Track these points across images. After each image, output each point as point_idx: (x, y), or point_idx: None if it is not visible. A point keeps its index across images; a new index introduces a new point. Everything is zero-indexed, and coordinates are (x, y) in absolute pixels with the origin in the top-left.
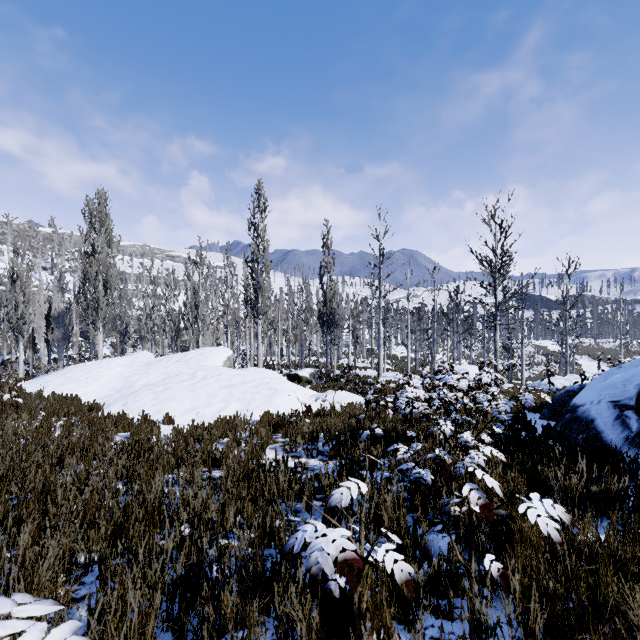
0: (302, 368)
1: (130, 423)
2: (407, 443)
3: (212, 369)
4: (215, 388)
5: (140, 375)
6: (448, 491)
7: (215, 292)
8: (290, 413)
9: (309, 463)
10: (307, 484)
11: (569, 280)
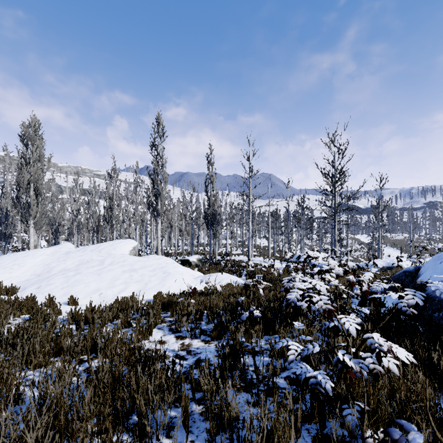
0: (192, 255)
1: (33, 306)
2: (283, 324)
3: (118, 257)
4: (118, 272)
5: (58, 262)
6: (350, 400)
7: (128, 199)
8: (179, 293)
9: (192, 345)
10: (184, 392)
11: (381, 191)
